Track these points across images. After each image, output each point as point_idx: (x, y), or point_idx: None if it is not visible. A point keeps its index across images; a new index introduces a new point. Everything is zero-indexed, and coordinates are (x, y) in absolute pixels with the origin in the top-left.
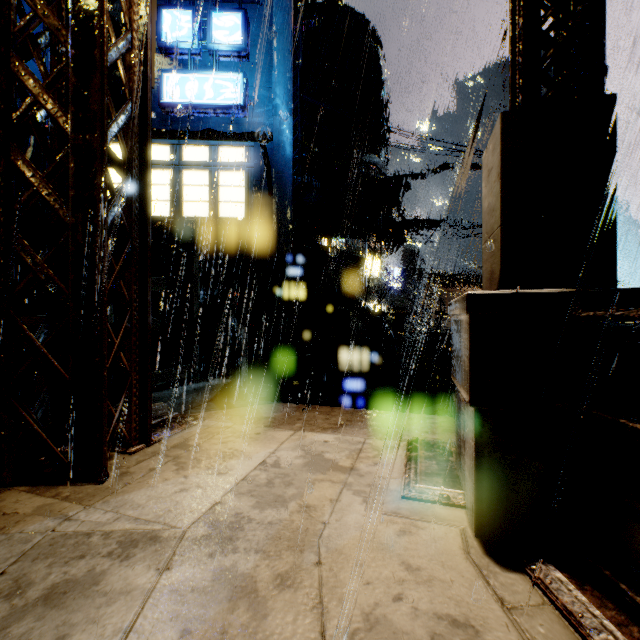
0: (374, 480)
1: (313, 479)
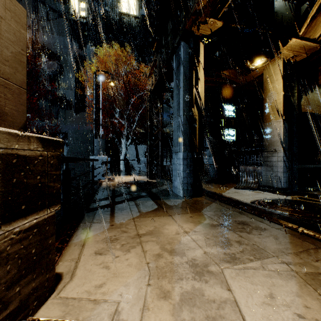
0: None
1: None
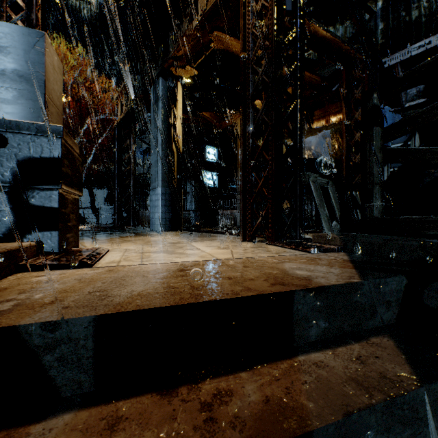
0: (126, 252)
1: (161, 249)
